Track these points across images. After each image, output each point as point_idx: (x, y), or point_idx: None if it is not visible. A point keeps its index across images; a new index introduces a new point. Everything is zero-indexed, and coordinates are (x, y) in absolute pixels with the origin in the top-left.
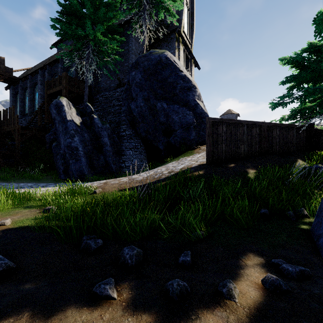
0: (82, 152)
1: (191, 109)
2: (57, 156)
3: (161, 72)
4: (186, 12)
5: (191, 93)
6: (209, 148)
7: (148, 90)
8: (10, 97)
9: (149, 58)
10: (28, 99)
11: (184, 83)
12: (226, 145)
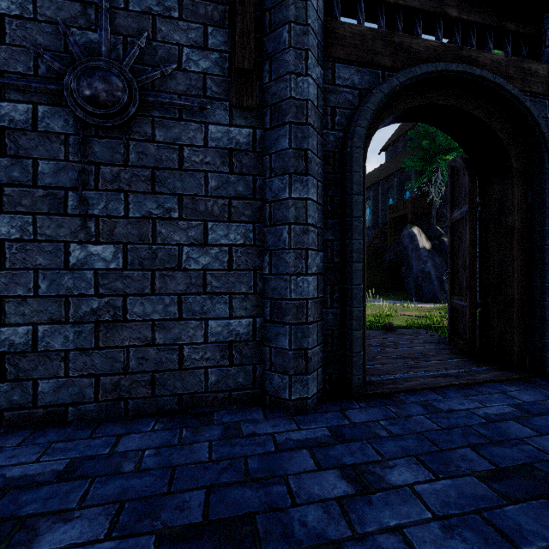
0: (434, 276)
1: None
2: (408, 279)
3: None
4: None
5: None
6: None
7: None
8: None
9: None
10: None
11: None
12: None
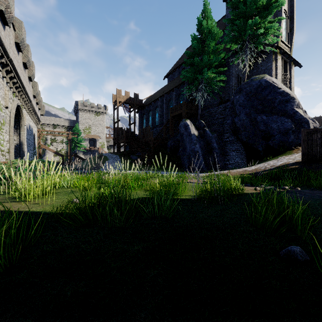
0: (201, 154)
1: (289, 117)
2: (183, 157)
3: (261, 93)
4: (284, 20)
5: (289, 104)
6: (304, 150)
7: (249, 107)
8: (138, 117)
9: (251, 84)
10: (151, 118)
11: (283, 97)
12: (321, 147)
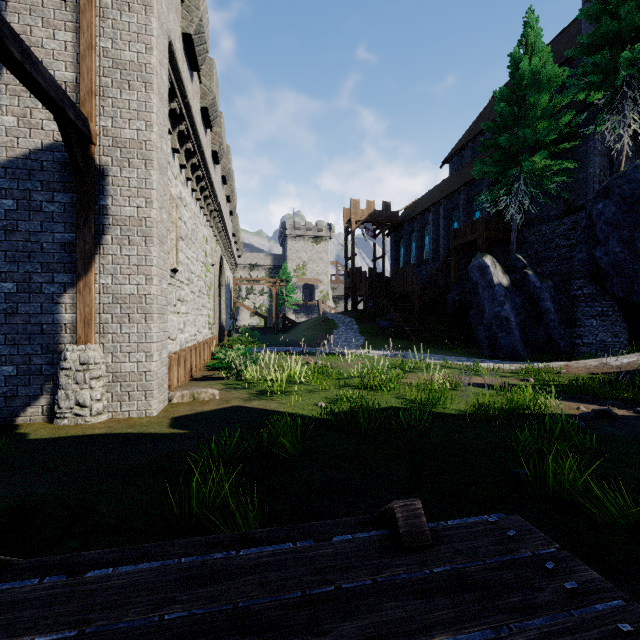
0: (514, 323)
1: None
2: (478, 327)
3: None
4: None
5: None
6: None
7: (630, 227)
8: (391, 245)
9: (633, 178)
10: (416, 246)
11: None
12: None
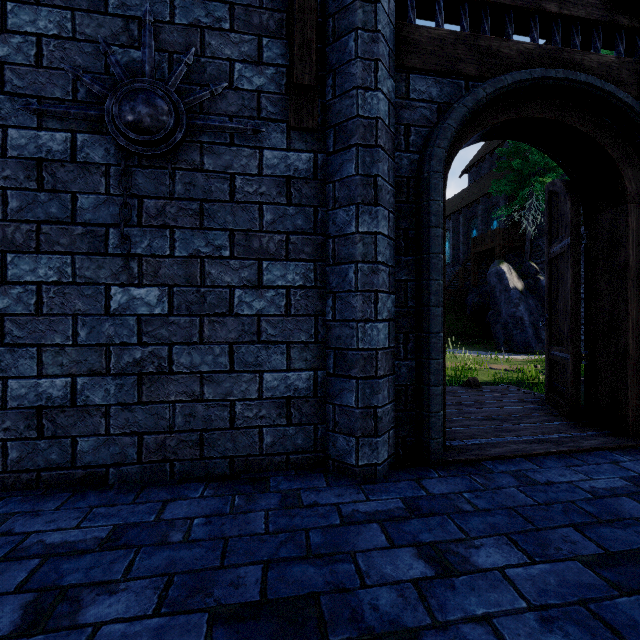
0: (527, 322)
1: None
2: (495, 326)
3: None
4: None
5: None
6: None
7: None
8: None
9: None
10: None
11: None
12: None
